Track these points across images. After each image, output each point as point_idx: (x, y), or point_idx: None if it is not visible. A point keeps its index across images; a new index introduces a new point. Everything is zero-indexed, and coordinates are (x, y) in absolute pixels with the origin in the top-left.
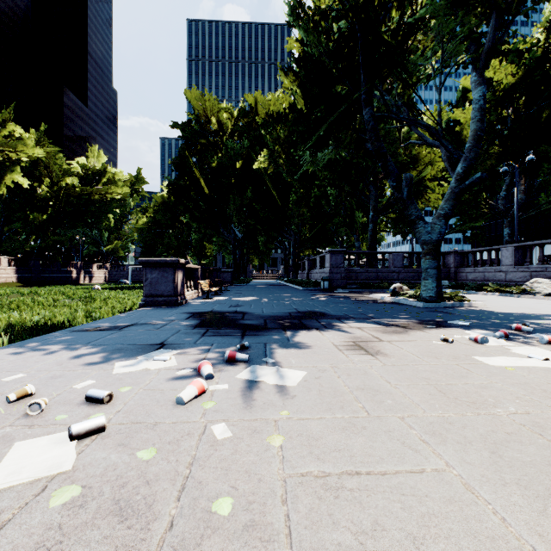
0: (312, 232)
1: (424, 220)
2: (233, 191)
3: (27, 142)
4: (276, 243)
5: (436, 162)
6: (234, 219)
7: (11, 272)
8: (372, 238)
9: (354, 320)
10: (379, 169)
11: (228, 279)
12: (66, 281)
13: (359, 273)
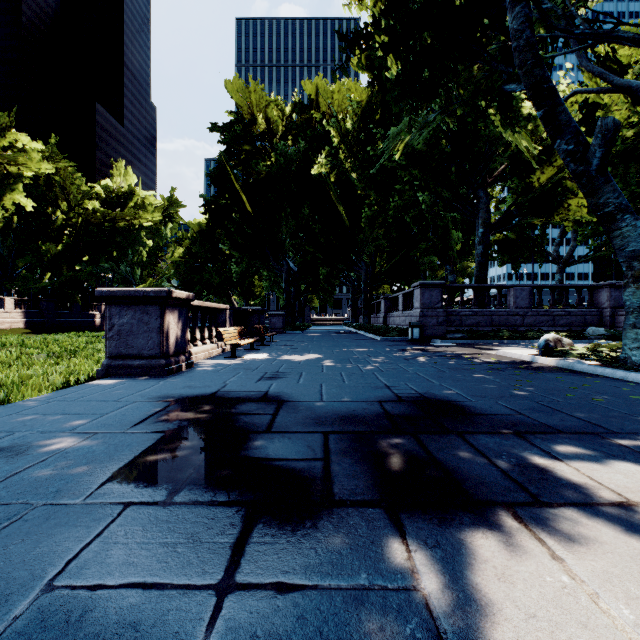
0: (389, 262)
1: (633, 213)
2: (286, 209)
3: (32, 154)
4: (342, 278)
5: None
6: (287, 246)
7: (18, 316)
8: (481, 265)
9: (574, 445)
10: (493, 164)
11: (279, 324)
12: (88, 326)
13: (464, 316)
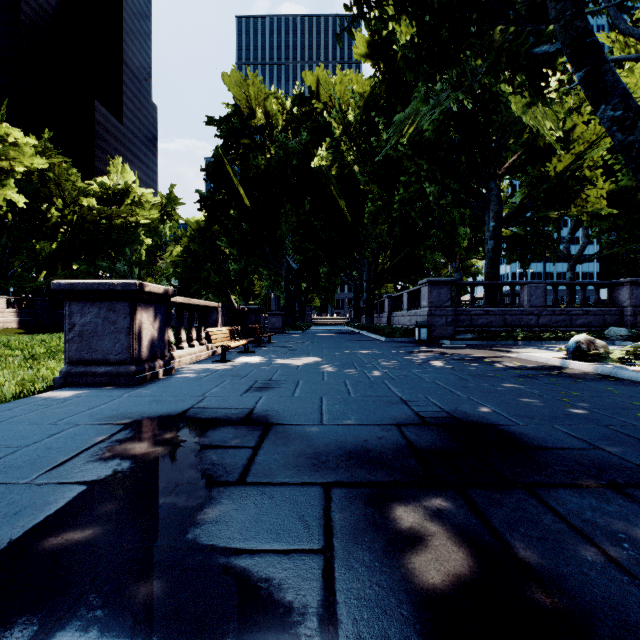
0: (393, 259)
1: None
2: (285, 205)
3: (24, 148)
4: (343, 277)
5: (604, 137)
6: (287, 243)
7: (11, 315)
8: (492, 261)
9: None
10: (506, 153)
11: (278, 324)
12: None
13: (475, 315)
